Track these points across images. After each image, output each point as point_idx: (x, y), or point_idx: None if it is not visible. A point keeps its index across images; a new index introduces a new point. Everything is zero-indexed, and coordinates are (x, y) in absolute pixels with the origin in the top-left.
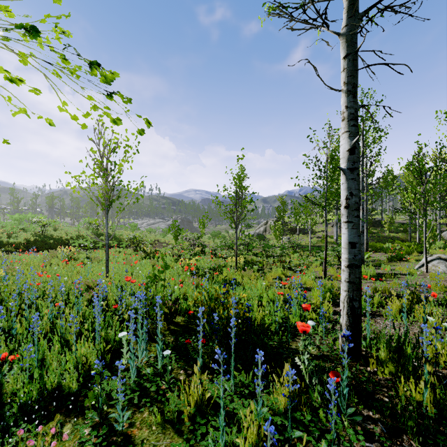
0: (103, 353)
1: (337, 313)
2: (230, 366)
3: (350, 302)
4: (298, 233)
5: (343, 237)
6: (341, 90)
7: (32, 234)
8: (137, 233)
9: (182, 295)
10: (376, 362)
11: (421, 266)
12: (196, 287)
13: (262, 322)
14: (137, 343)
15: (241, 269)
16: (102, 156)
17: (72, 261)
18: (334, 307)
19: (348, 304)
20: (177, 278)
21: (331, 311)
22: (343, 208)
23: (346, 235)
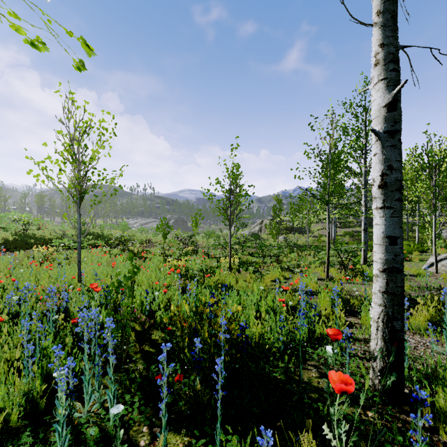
0: (34, 396)
1: (352, 326)
2: (215, 437)
3: (389, 322)
4: (294, 232)
5: (376, 230)
6: (374, 24)
7: (12, 233)
8: (127, 232)
9: (166, 303)
10: (431, 410)
11: (429, 266)
12: (183, 292)
13: (261, 341)
14: (93, 375)
15: (235, 270)
16: (72, 139)
17: (48, 262)
18: (345, 317)
19: (385, 324)
20: (163, 281)
21: (346, 325)
22: (377, 188)
23: (382, 226)
